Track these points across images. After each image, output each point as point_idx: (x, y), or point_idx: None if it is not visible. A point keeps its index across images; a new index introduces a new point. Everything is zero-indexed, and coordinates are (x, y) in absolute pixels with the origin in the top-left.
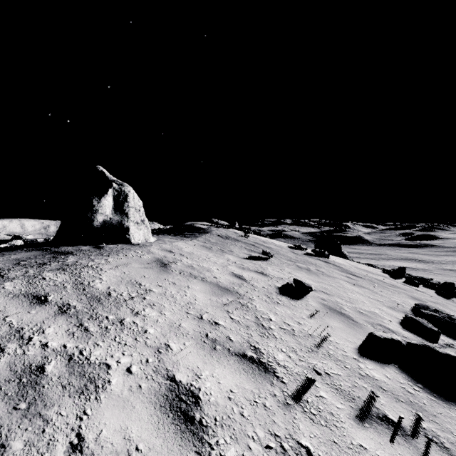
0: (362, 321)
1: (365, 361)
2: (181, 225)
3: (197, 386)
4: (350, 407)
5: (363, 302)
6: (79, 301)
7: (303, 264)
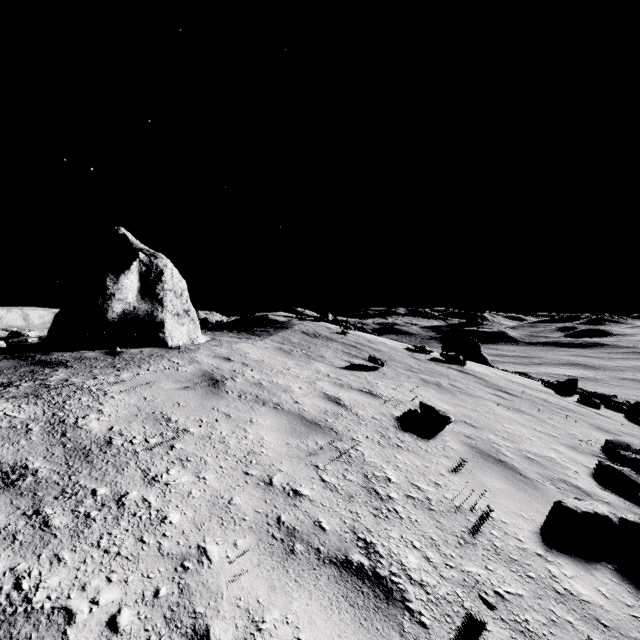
0: (535, 476)
1: (558, 560)
2: (249, 317)
3: None
4: None
5: (529, 439)
6: (47, 459)
7: (430, 376)
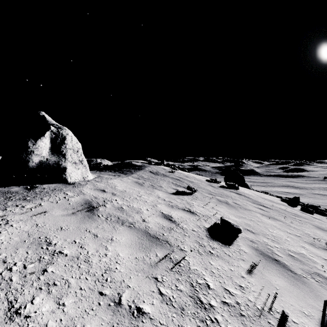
0: (299, 271)
1: None
2: (121, 162)
3: None
4: None
5: (287, 240)
6: None
7: (222, 197)
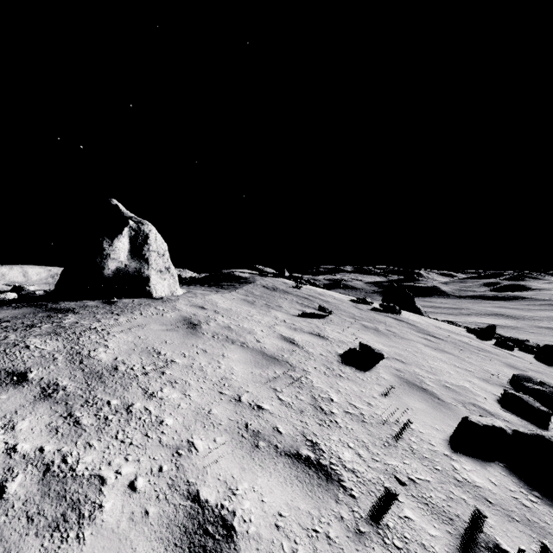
0: (450, 400)
1: (461, 459)
2: (217, 273)
3: (231, 508)
4: (448, 533)
5: (449, 373)
6: (72, 379)
7: (370, 323)
